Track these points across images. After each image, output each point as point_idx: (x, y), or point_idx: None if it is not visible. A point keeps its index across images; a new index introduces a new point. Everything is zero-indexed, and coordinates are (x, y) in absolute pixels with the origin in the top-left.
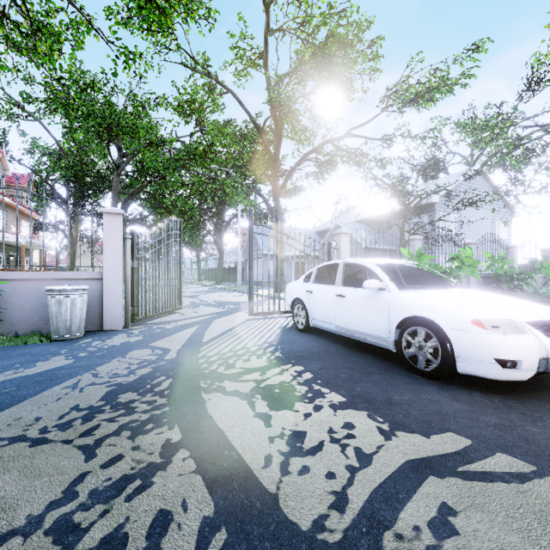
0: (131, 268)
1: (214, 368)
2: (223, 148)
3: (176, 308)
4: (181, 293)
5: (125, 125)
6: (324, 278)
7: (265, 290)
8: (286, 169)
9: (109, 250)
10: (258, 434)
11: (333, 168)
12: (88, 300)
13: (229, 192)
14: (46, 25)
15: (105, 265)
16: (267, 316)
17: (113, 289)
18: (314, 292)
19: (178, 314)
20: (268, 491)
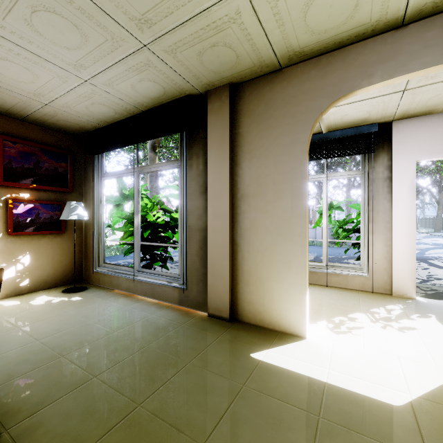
0: None
1: (430, 258)
2: None
3: None
4: None
5: None
6: None
7: None
8: None
9: None
10: (441, 264)
11: None
12: None
13: None
14: None
15: None
16: None
17: None
18: None
19: None
20: (441, 266)
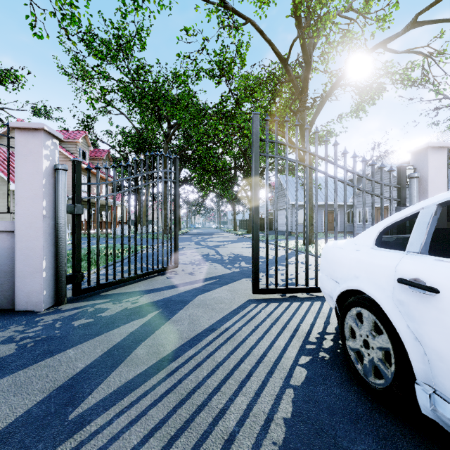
0: (72, 215)
1: None
2: (251, 103)
3: (167, 268)
4: (177, 248)
5: (169, 97)
6: (449, 236)
7: (292, 240)
8: (316, 97)
9: (24, 187)
10: None
11: (379, 94)
12: (1, 263)
13: (247, 132)
14: (121, 36)
15: (18, 211)
16: (285, 294)
17: (29, 247)
18: (445, 294)
19: (164, 277)
20: None
